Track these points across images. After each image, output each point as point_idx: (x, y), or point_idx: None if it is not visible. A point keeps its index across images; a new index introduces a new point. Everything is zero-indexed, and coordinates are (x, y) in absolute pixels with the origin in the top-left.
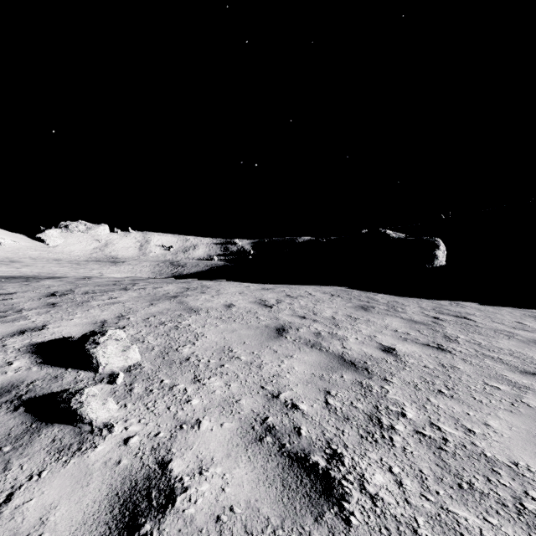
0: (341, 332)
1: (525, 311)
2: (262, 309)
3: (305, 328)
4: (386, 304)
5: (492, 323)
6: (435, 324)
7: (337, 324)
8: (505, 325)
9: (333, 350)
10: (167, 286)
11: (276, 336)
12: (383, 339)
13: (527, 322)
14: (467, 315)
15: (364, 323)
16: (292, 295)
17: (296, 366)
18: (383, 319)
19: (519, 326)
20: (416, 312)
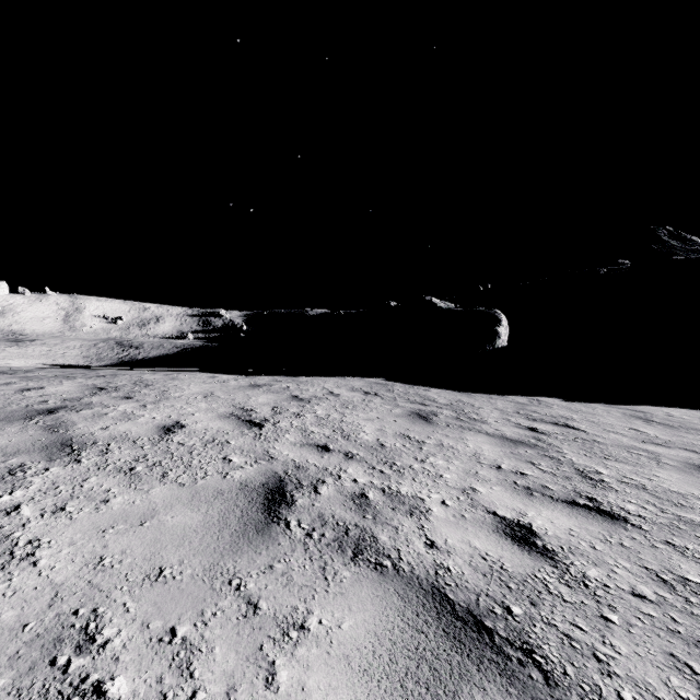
0: (406, 484)
1: (620, 408)
2: (241, 432)
3: (331, 483)
4: (450, 406)
5: (609, 434)
6: (543, 443)
7: (393, 461)
8: (626, 436)
9: (411, 562)
10: (59, 384)
11: (263, 522)
12: (494, 497)
13: (641, 427)
14: (566, 420)
15: (438, 453)
16: (302, 395)
17: (318, 699)
18: (462, 439)
19: (642, 436)
20: (500, 420)
